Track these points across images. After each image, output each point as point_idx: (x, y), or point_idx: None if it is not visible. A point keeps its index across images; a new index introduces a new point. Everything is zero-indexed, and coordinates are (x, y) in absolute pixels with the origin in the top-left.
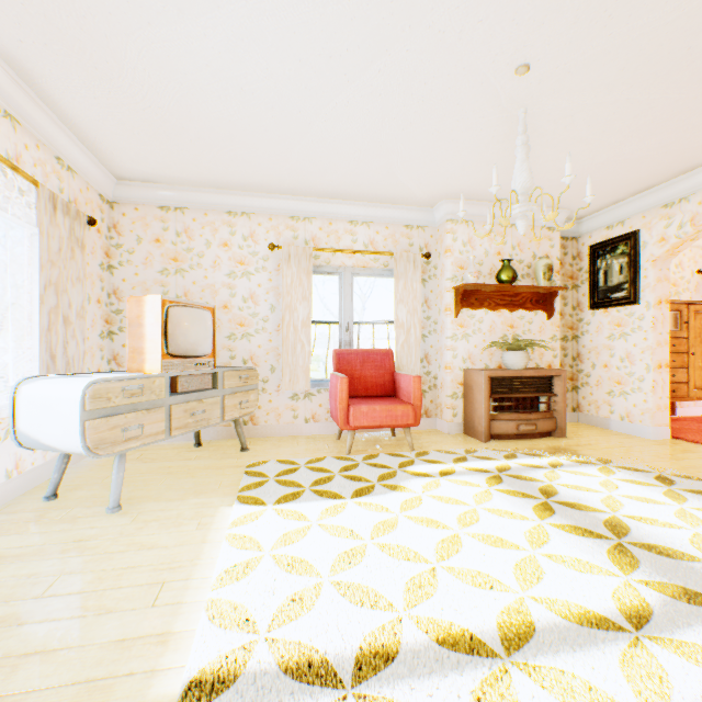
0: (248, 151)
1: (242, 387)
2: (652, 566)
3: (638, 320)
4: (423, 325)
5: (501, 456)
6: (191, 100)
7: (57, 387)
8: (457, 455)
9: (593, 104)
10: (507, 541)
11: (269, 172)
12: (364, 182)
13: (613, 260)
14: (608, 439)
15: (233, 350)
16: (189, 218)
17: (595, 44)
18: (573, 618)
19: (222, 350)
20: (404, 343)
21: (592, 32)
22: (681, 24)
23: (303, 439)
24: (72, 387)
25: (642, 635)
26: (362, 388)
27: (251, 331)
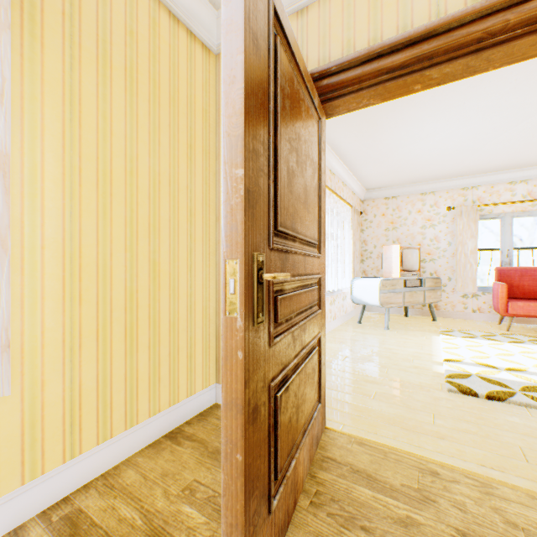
0: (438, 166)
1: (432, 287)
2: None
3: None
4: None
5: None
6: (414, 159)
7: (367, 281)
8: None
9: None
10: None
11: (448, 171)
12: (520, 159)
13: None
14: None
15: (423, 268)
16: (398, 201)
17: None
18: None
19: None
20: None
21: None
22: None
23: (470, 321)
24: (374, 281)
25: None
26: (519, 293)
27: (434, 257)
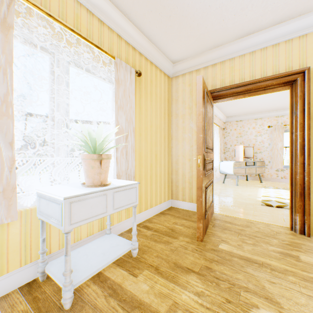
0: (262, 107)
1: (260, 166)
2: None
3: None
4: None
5: None
6: (250, 104)
7: (227, 163)
8: None
9: None
10: None
11: (268, 108)
12: None
13: None
14: None
15: (255, 156)
16: (243, 123)
17: None
18: None
19: None
20: None
21: None
22: None
23: (280, 183)
24: (230, 163)
25: None
26: None
27: (261, 151)
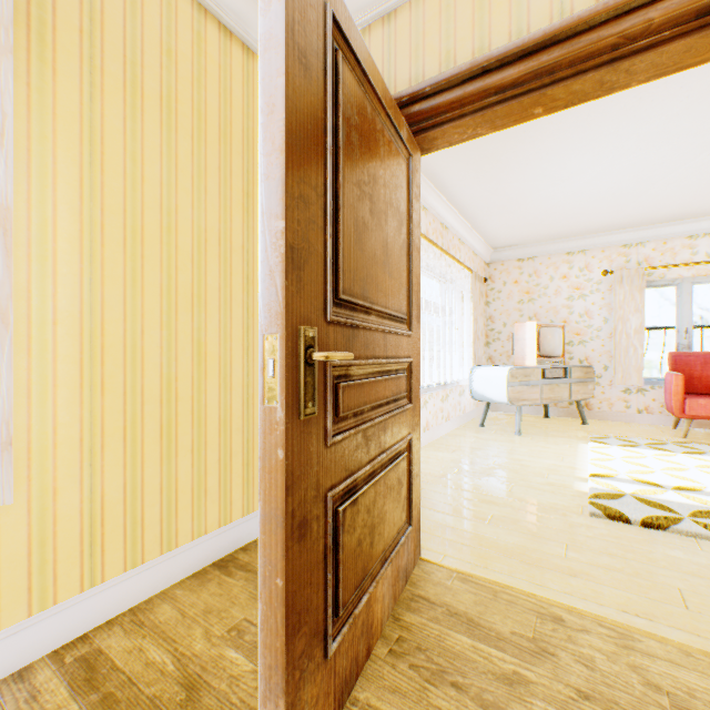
0: (588, 216)
1: (582, 379)
2: None
3: None
4: None
5: None
6: (555, 207)
7: (492, 371)
8: None
9: None
10: None
11: (603, 222)
12: (703, 205)
13: None
14: None
15: (570, 353)
16: (536, 263)
17: None
18: None
19: None
20: None
21: None
22: None
23: (634, 425)
24: (500, 371)
25: None
26: (701, 387)
27: (585, 339)
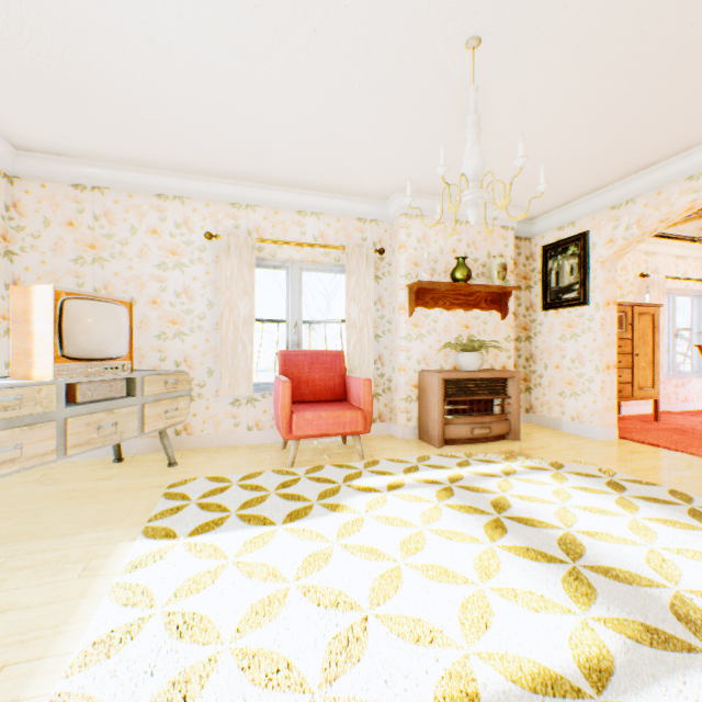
0: (173, 123)
1: (170, 394)
2: (609, 596)
3: (588, 321)
4: (377, 324)
5: (455, 464)
6: (91, 50)
7: None
8: (409, 464)
9: (547, 92)
10: (454, 572)
11: (202, 151)
12: (311, 168)
13: (564, 261)
14: (560, 441)
15: (163, 351)
16: (110, 200)
17: (548, 18)
18: (525, 680)
19: (150, 351)
20: (356, 344)
21: (546, 3)
22: (636, 2)
23: (244, 449)
24: None
25: (604, 701)
26: (310, 393)
27: (185, 330)
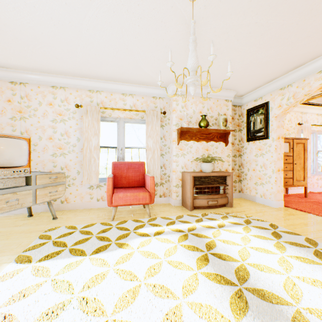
0: (51, 49)
1: (53, 183)
2: (256, 310)
3: (269, 147)
4: (162, 149)
5: (195, 220)
6: None
7: None
8: (172, 220)
9: (238, 25)
10: (170, 289)
11: (69, 63)
12: (126, 71)
13: (257, 117)
14: (253, 207)
15: (55, 162)
16: (28, 89)
17: None
18: None
19: (48, 162)
20: (151, 158)
21: None
22: None
23: (94, 210)
24: None
25: None
26: (126, 183)
27: (66, 152)
